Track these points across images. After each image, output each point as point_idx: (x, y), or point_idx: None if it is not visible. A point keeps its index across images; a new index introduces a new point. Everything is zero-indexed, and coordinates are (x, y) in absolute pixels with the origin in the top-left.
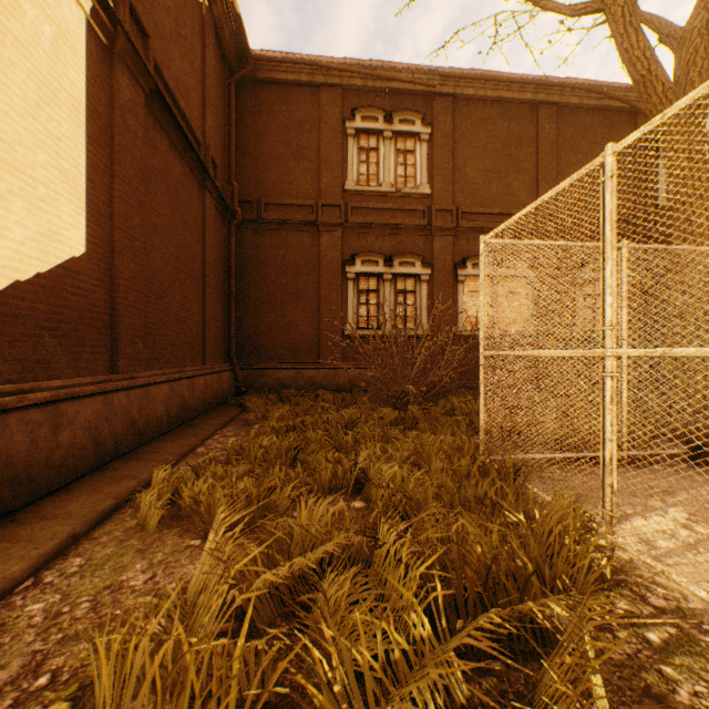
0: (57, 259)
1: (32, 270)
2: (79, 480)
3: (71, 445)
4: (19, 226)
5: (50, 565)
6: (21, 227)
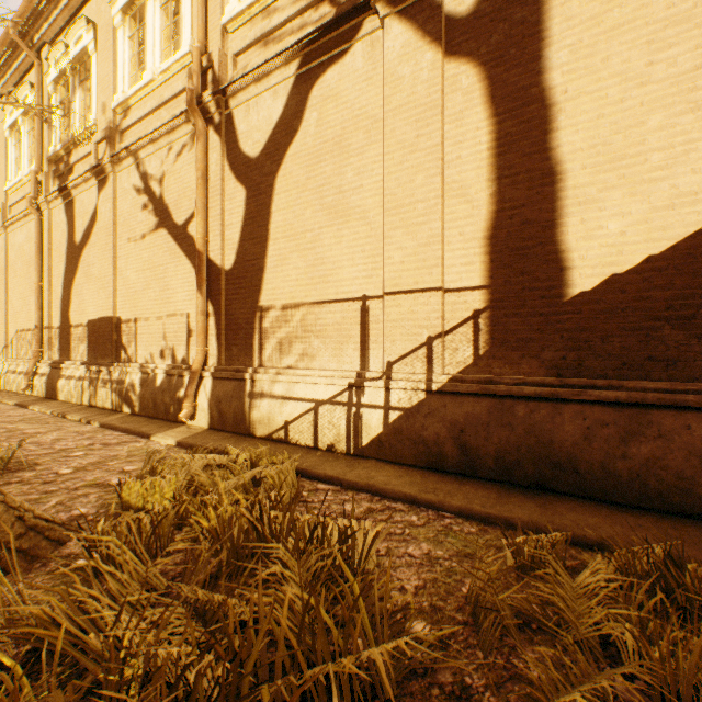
0: (687, 228)
1: (637, 257)
2: (667, 514)
3: (651, 463)
4: (615, 218)
5: (470, 519)
6: (619, 218)
